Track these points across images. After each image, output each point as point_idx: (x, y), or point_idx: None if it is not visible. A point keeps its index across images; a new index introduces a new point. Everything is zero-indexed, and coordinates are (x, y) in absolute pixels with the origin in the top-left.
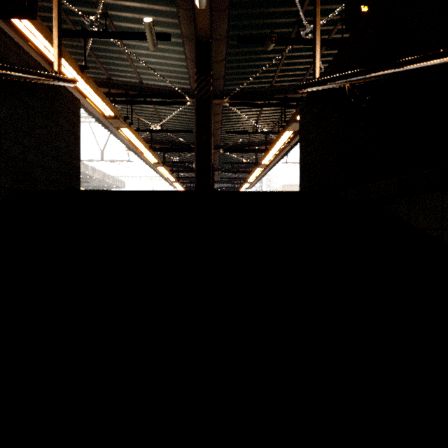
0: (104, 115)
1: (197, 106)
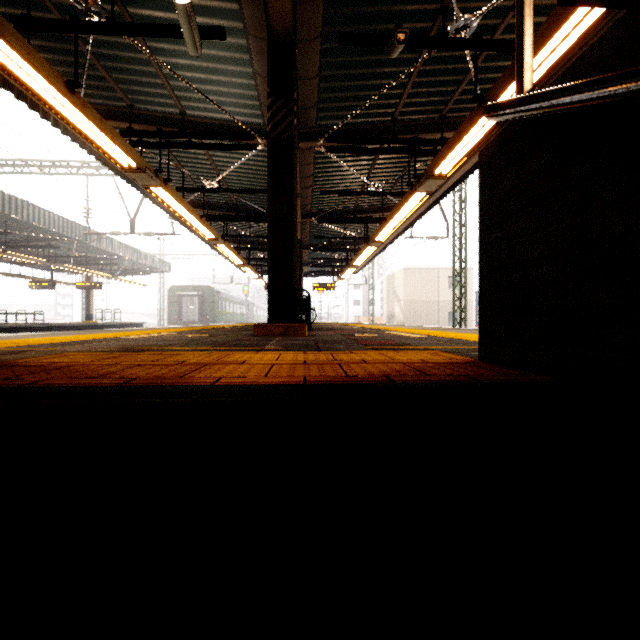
0: (121, 165)
1: (271, 152)
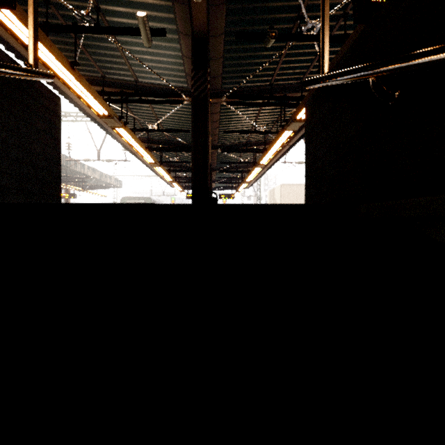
0: (98, 114)
1: (194, 105)
